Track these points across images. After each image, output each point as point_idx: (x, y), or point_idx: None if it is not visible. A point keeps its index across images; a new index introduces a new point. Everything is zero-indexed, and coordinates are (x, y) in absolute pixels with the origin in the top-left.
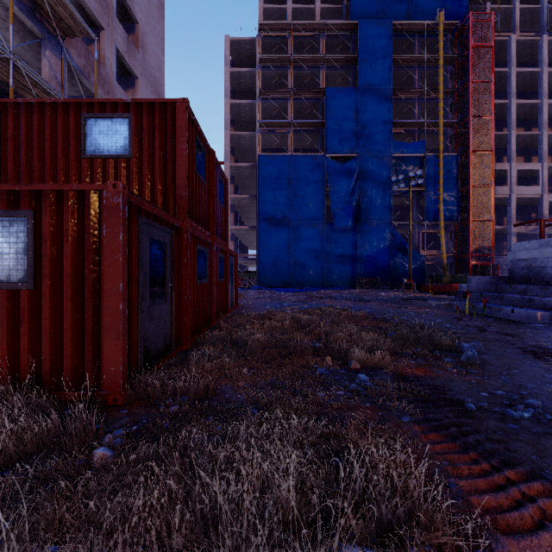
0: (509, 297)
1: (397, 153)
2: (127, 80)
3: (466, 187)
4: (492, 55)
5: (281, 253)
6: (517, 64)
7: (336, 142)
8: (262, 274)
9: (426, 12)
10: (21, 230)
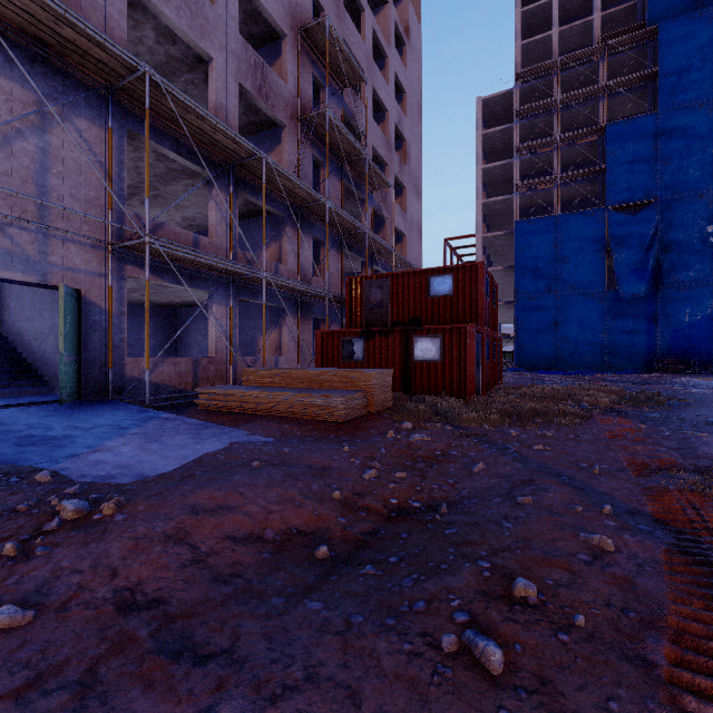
0: None
1: None
2: (395, 190)
3: None
4: None
5: (544, 330)
6: None
7: (623, 189)
8: (520, 355)
9: None
10: (438, 342)
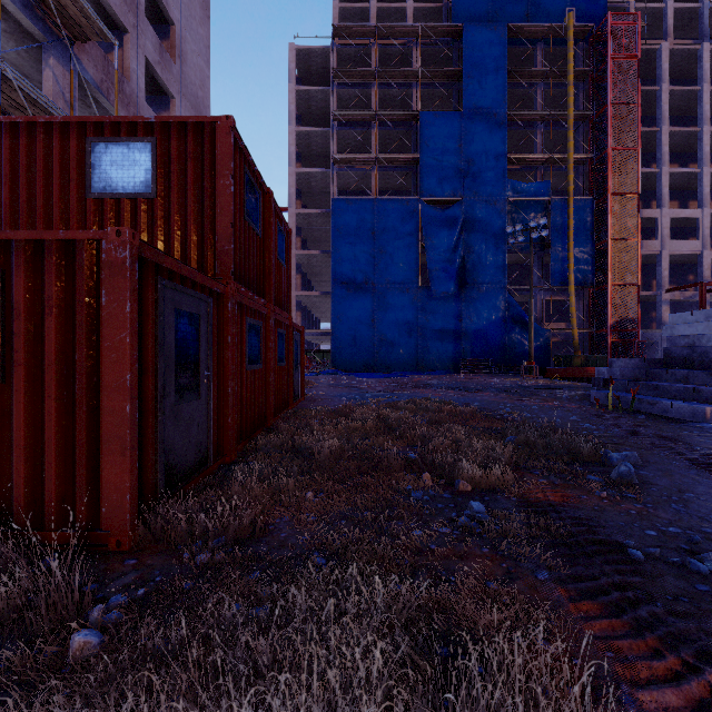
0: (666, 387)
1: (513, 196)
2: (160, 100)
3: (603, 241)
4: (637, 69)
5: (362, 326)
6: (670, 80)
7: (434, 182)
8: (338, 354)
9: (551, 13)
10: None
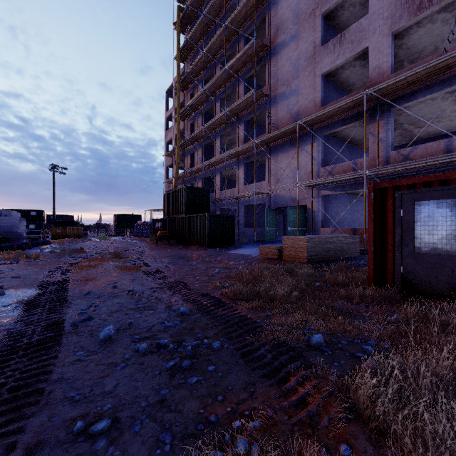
0: None
1: None
2: None
3: None
4: None
5: None
6: None
7: None
8: None
9: None
10: None
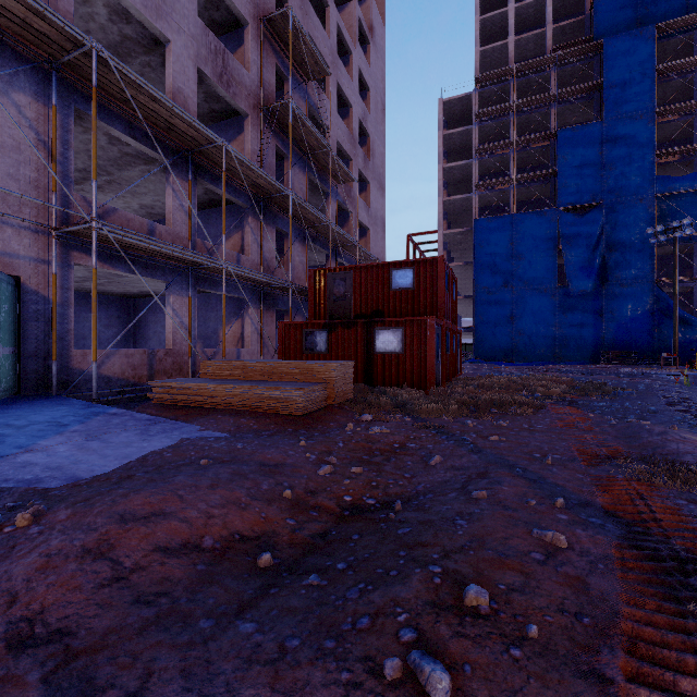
0: None
1: (663, 191)
2: (360, 185)
3: None
4: None
5: (501, 323)
6: None
7: (572, 191)
8: (479, 347)
9: None
10: (399, 334)
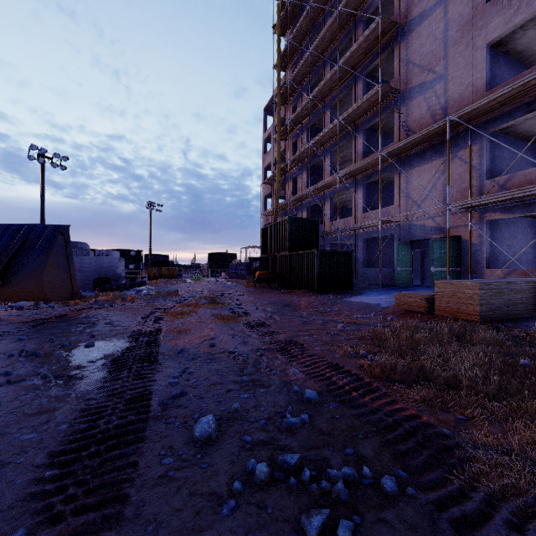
0: None
1: None
2: None
3: None
4: None
5: None
6: None
7: None
8: None
9: None
10: None
